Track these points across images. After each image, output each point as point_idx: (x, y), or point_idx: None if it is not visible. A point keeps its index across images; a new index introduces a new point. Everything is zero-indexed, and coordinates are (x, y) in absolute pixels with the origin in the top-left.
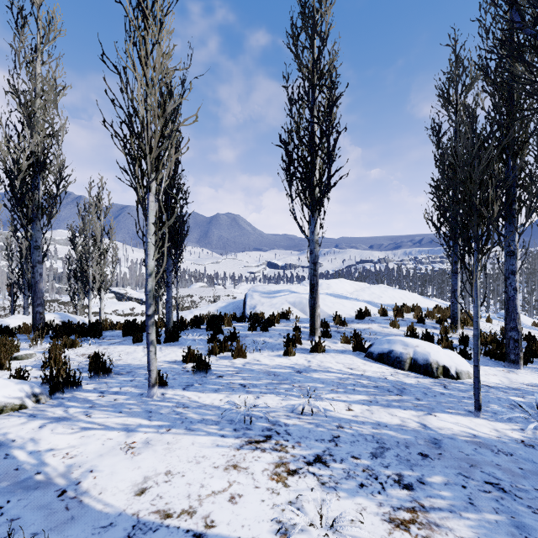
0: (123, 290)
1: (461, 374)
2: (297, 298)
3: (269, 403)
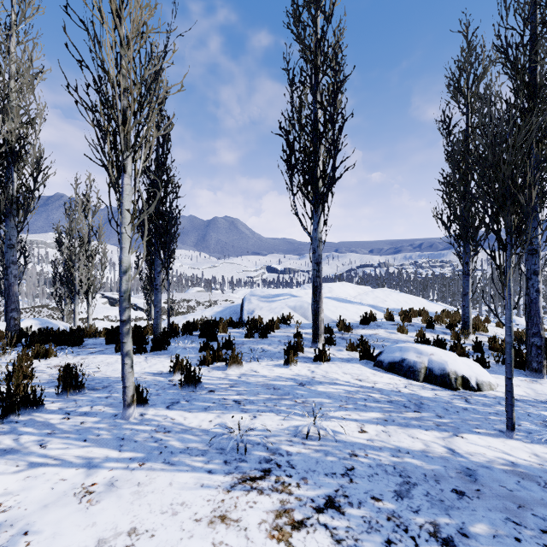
0: (116, 295)
1: (483, 385)
2: (297, 302)
3: (268, 424)
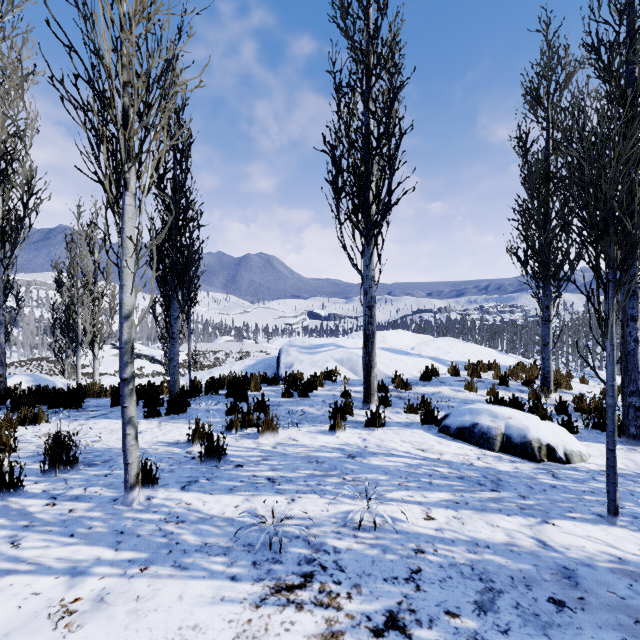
0: None
1: (572, 456)
2: (345, 353)
3: (309, 509)
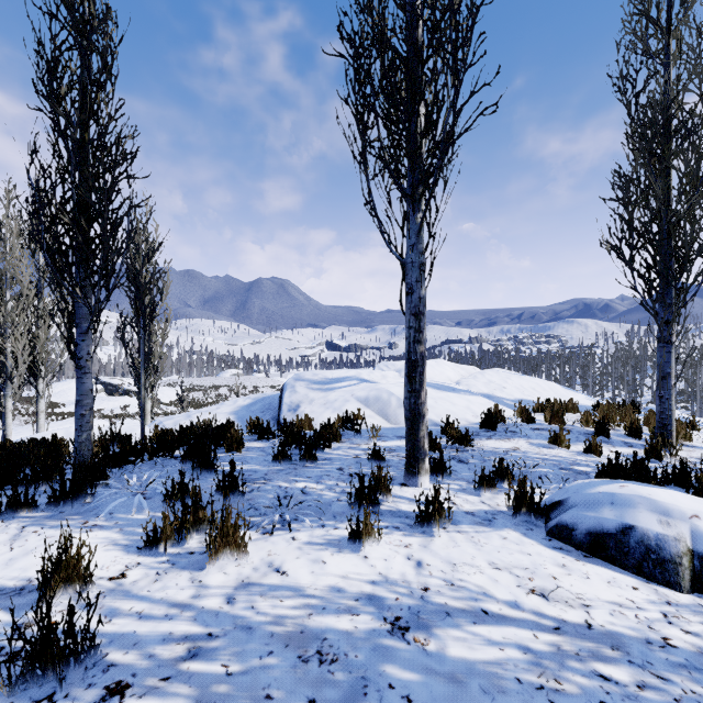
0: (117, 380)
1: None
2: (371, 390)
3: None
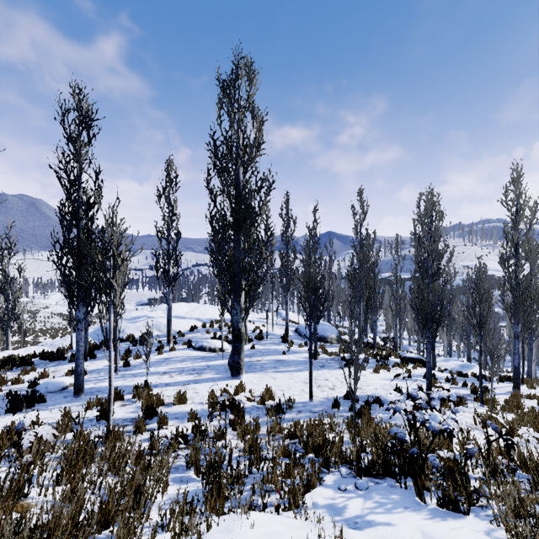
0: None
1: (225, 350)
2: (154, 322)
3: (161, 368)
